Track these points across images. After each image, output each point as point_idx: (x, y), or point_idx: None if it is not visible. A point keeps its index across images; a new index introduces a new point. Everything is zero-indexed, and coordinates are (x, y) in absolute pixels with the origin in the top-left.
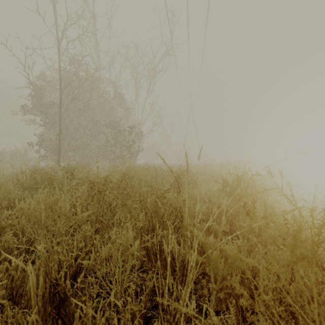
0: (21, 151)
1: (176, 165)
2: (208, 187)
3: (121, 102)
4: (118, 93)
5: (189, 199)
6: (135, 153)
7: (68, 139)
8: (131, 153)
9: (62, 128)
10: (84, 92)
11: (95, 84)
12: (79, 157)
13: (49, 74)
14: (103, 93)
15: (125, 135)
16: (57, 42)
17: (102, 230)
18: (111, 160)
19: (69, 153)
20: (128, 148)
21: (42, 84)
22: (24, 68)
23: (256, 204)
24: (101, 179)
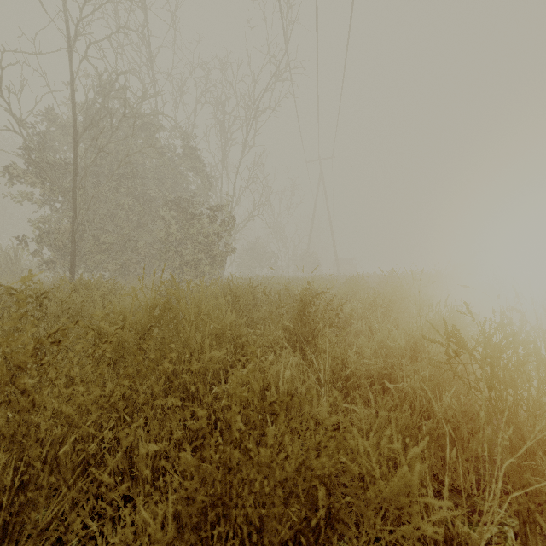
0: (6, 253)
1: (296, 279)
2: (379, 336)
3: (196, 165)
4: (189, 147)
5: (335, 374)
6: (220, 257)
7: (92, 230)
8: (212, 256)
9: (77, 209)
10: (120, 140)
11: (147, 130)
12: (118, 263)
13: (63, 113)
14: (162, 148)
15: (201, 224)
16: (69, 45)
17: (21, 545)
18: (177, 269)
19: (97, 257)
20: (208, 247)
21: (50, 129)
22: (0, 90)
23: (540, 402)
24: (38, 341)
